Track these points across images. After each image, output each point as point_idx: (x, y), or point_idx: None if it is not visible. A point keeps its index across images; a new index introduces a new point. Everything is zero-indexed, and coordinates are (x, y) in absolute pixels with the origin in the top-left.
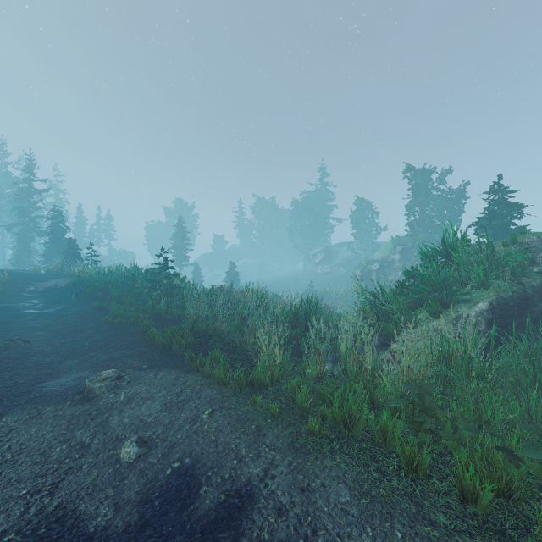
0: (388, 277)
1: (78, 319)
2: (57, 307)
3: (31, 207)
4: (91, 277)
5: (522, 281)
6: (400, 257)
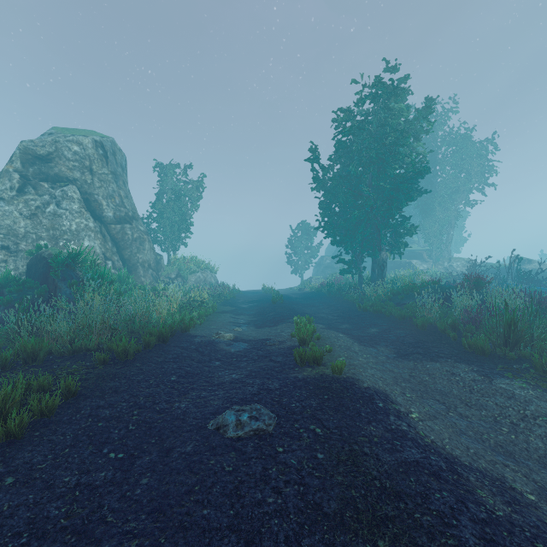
0: None
1: None
2: None
3: None
4: None
5: None
6: None
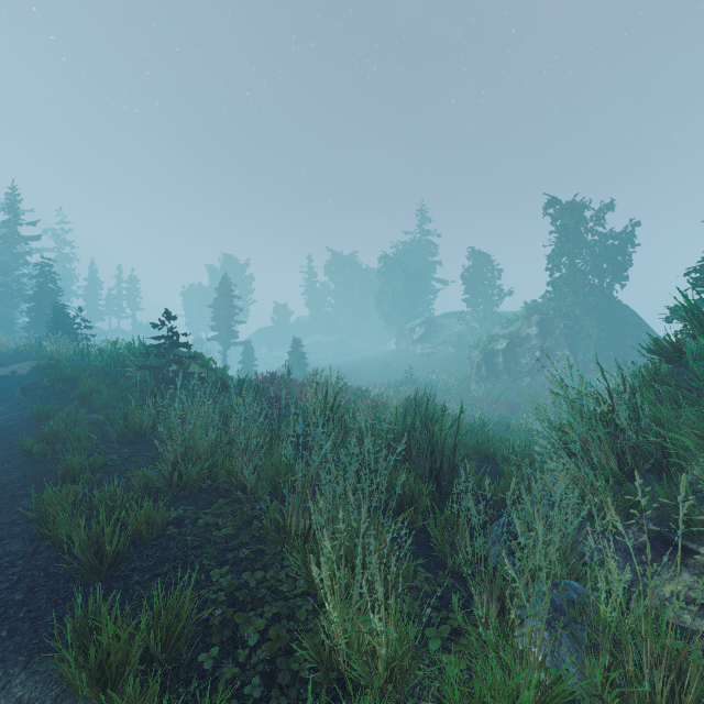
0: (520, 360)
1: None
2: None
3: (15, 262)
4: (66, 359)
5: None
6: (537, 331)
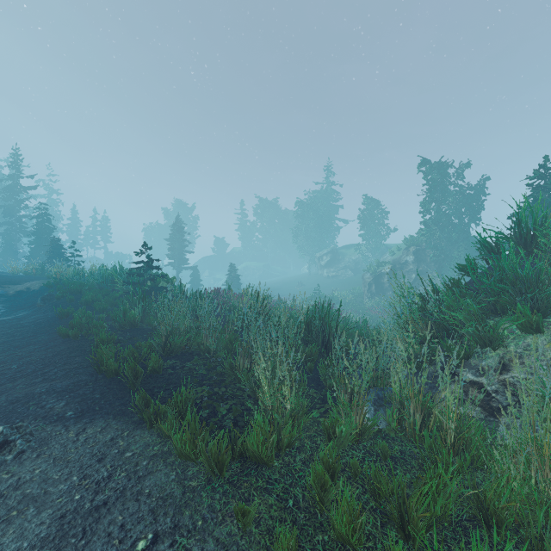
0: (401, 280)
1: (31, 329)
2: (18, 314)
3: (18, 206)
4: (67, 279)
5: None
6: (413, 259)
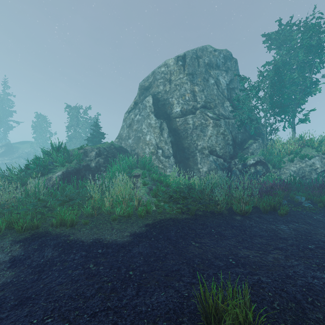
0: None
1: None
2: None
3: None
4: None
5: (81, 163)
6: None
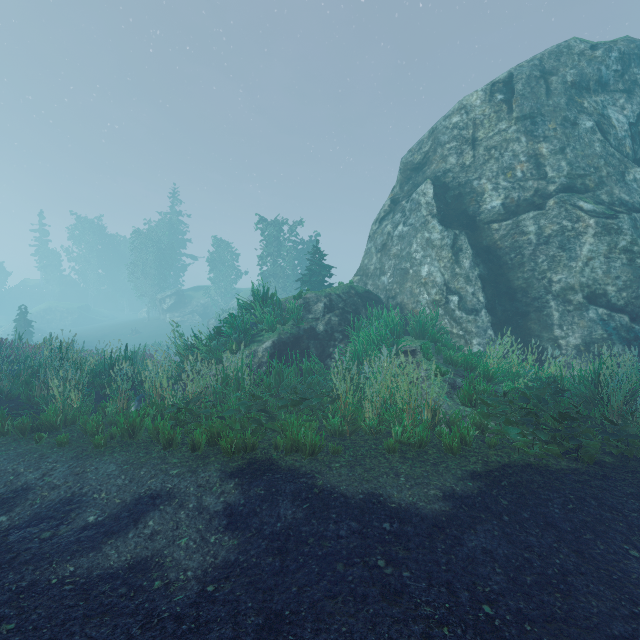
0: None
1: None
2: None
3: None
4: None
5: (300, 325)
6: None
